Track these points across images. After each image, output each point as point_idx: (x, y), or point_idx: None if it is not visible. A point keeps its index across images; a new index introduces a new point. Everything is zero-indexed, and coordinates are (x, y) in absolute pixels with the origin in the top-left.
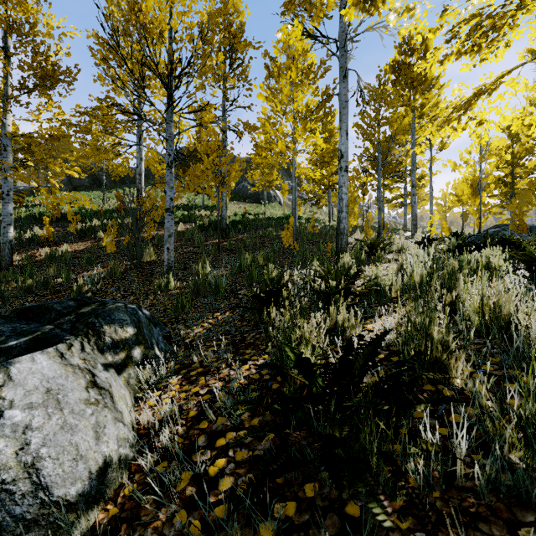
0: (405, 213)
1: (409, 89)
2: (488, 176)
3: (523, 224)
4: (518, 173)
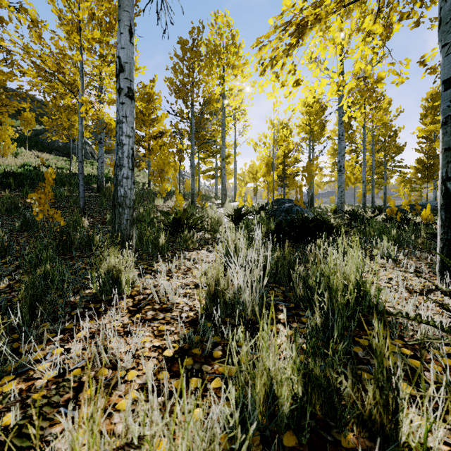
0: (216, 183)
1: (220, 69)
2: (279, 158)
3: (302, 200)
4: (287, 163)
